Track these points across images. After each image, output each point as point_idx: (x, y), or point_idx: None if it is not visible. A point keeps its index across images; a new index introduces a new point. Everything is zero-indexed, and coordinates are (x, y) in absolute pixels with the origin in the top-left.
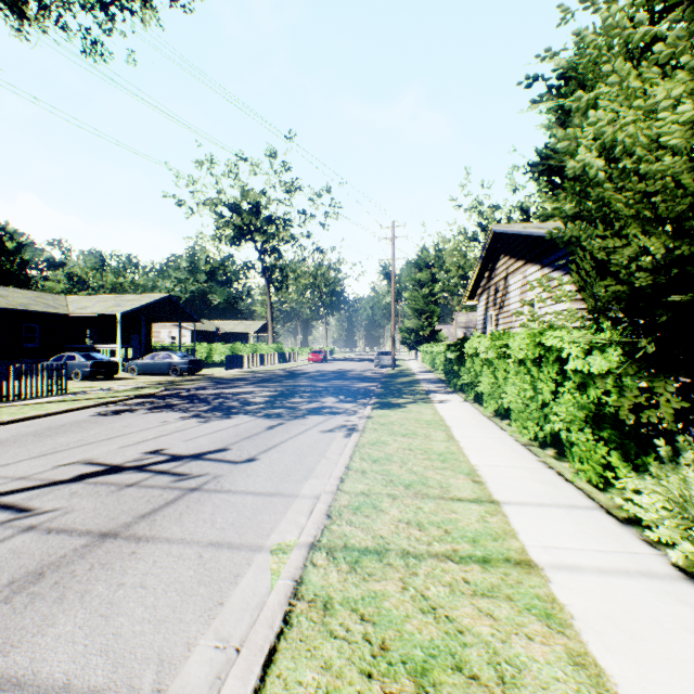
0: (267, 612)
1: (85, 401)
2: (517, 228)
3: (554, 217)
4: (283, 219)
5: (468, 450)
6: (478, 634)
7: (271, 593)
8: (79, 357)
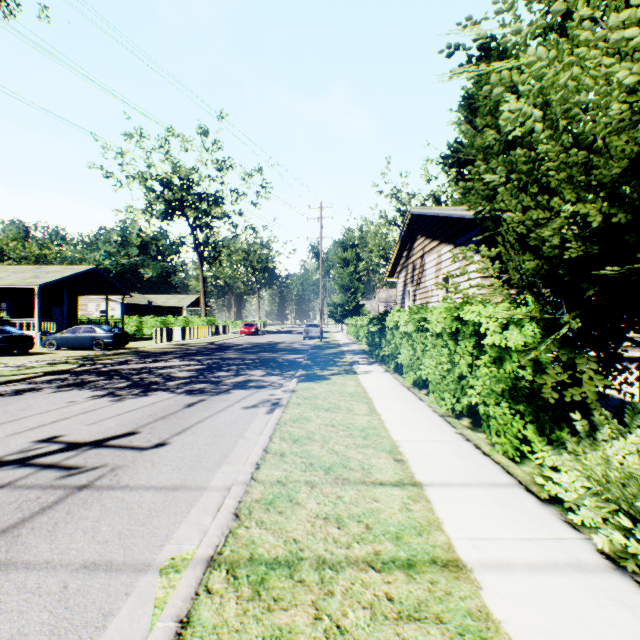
0: None
1: None
2: (433, 210)
3: (463, 204)
4: (215, 196)
5: (390, 424)
6: None
7: None
8: None
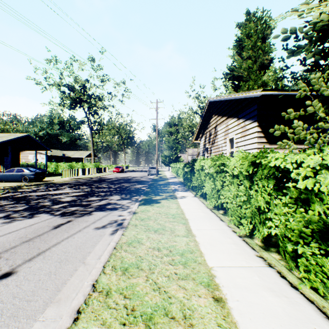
0: None
1: None
2: (224, 96)
3: None
4: (99, 96)
5: (203, 246)
6: None
7: None
8: None
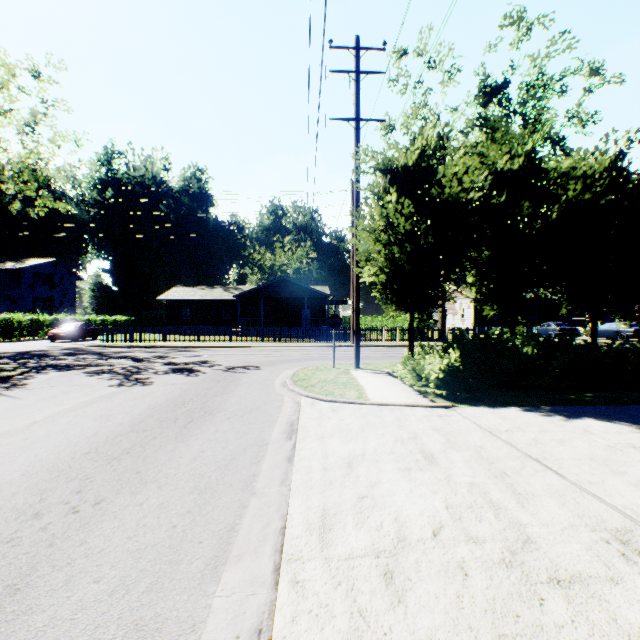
0: None
1: None
2: None
3: None
4: None
5: None
6: None
7: None
8: (551, 325)
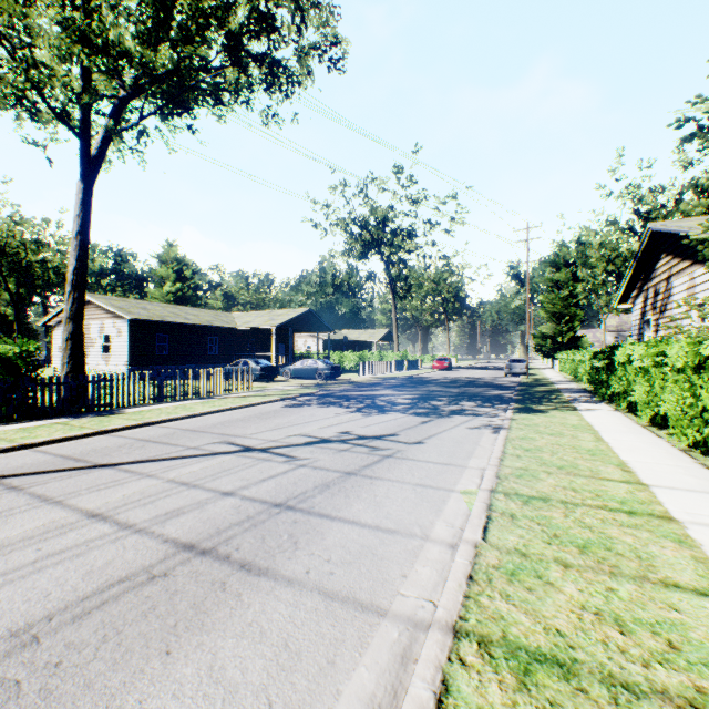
0: (474, 513)
1: (270, 397)
2: (681, 228)
3: None
4: (408, 230)
5: (618, 449)
6: (623, 540)
7: (473, 507)
8: (251, 363)
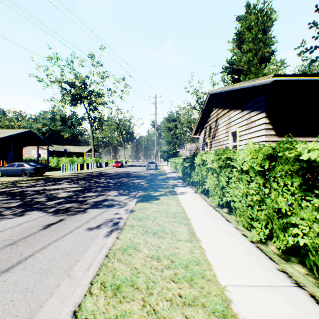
0: None
1: None
2: (227, 86)
3: None
4: (99, 92)
5: (211, 255)
6: None
7: None
8: None
